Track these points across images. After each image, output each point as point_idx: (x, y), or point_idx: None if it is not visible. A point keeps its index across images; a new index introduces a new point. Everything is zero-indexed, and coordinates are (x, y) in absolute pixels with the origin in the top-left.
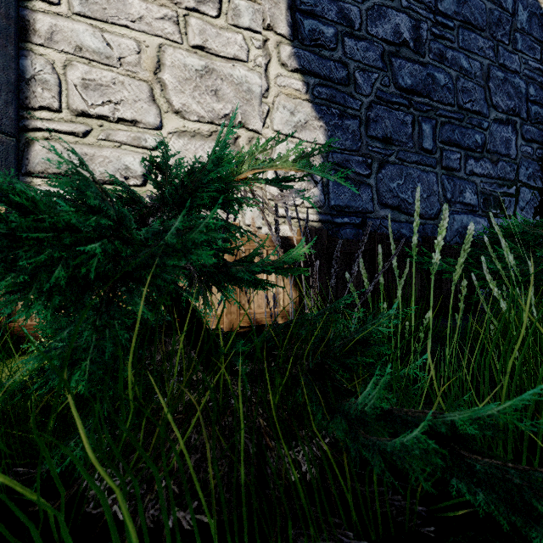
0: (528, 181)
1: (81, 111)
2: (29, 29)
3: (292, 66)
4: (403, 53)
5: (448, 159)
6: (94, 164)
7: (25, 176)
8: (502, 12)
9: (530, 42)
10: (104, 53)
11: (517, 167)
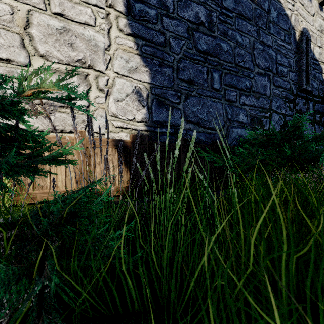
0: (277, 110)
1: None
2: None
3: (127, 32)
4: (201, 29)
5: (229, 95)
6: None
7: None
8: (262, 10)
9: (278, 30)
10: None
11: (271, 101)
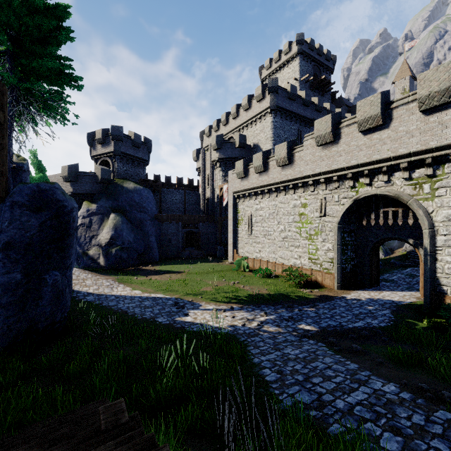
0: None
1: (447, 273)
2: (436, 259)
3: None
4: None
5: None
6: (450, 283)
7: (436, 284)
8: None
9: None
10: None
11: None
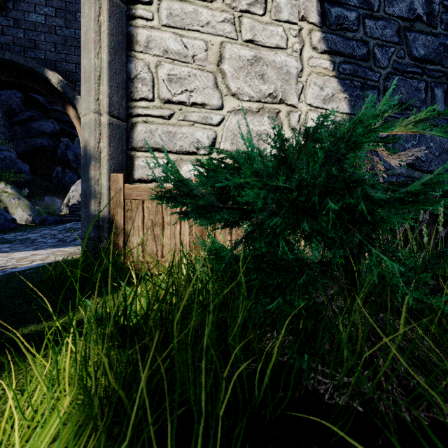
0: None
1: (167, 99)
2: (133, 41)
3: (321, 49)
4: (417, 26)
5: None
6: (176, 139)
7: (130, 150)
8: None
9: None
10: (182, 53)
11: None
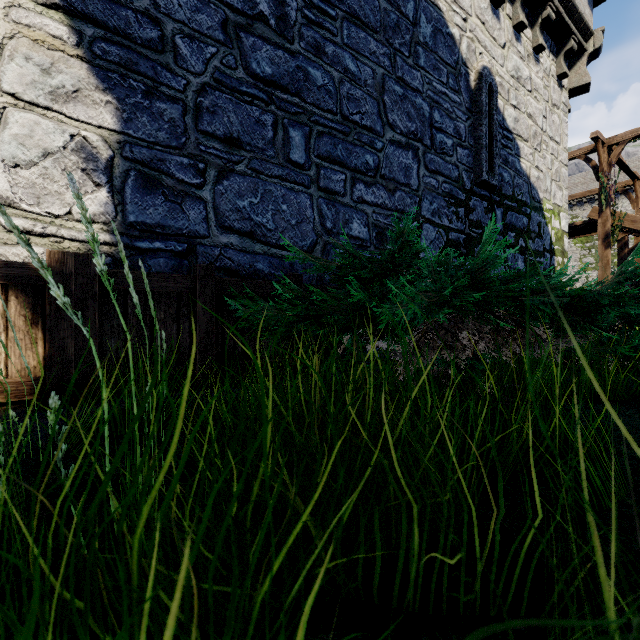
0: (432, 218)
1: None
2: None
3: None
4: (259, 29)
5: (328, 179)
6: None
7: None
8: (401, 17)
9: (435, 61)
10: None
11: (420, 200)
